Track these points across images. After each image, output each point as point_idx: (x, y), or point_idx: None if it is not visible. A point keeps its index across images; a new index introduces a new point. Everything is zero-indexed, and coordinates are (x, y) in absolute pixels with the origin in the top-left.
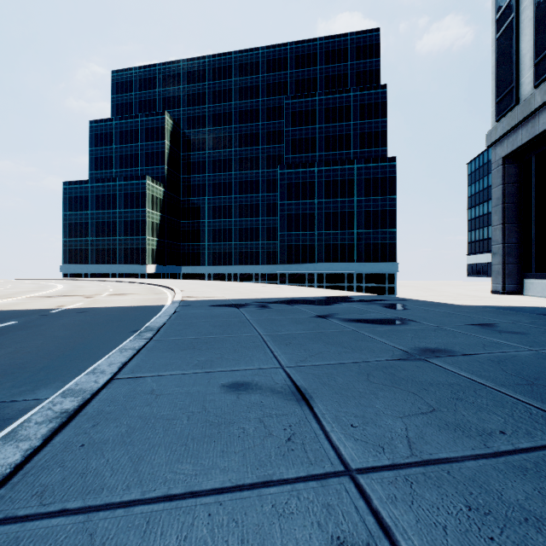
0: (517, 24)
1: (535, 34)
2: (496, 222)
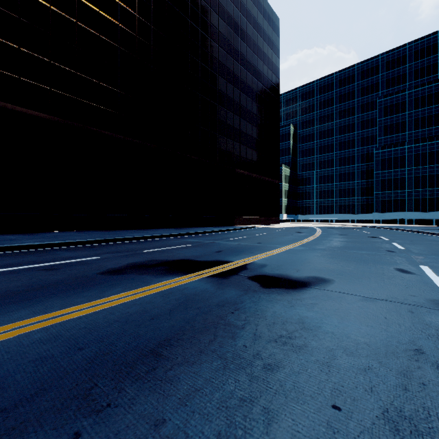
0: None
1: None
2: None
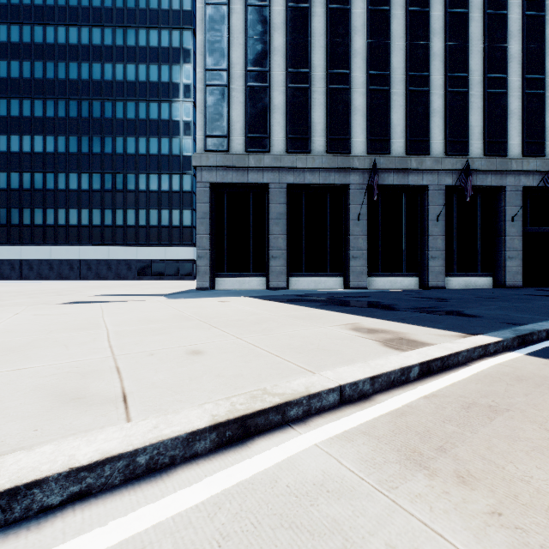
0: (229, 94)
1: (248, 117)
2: (204, 232)
